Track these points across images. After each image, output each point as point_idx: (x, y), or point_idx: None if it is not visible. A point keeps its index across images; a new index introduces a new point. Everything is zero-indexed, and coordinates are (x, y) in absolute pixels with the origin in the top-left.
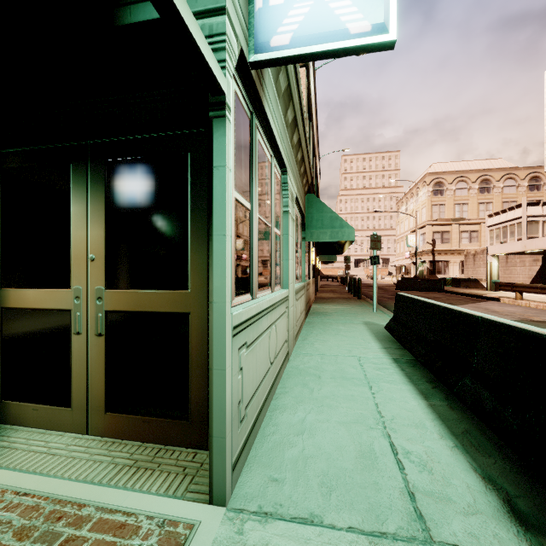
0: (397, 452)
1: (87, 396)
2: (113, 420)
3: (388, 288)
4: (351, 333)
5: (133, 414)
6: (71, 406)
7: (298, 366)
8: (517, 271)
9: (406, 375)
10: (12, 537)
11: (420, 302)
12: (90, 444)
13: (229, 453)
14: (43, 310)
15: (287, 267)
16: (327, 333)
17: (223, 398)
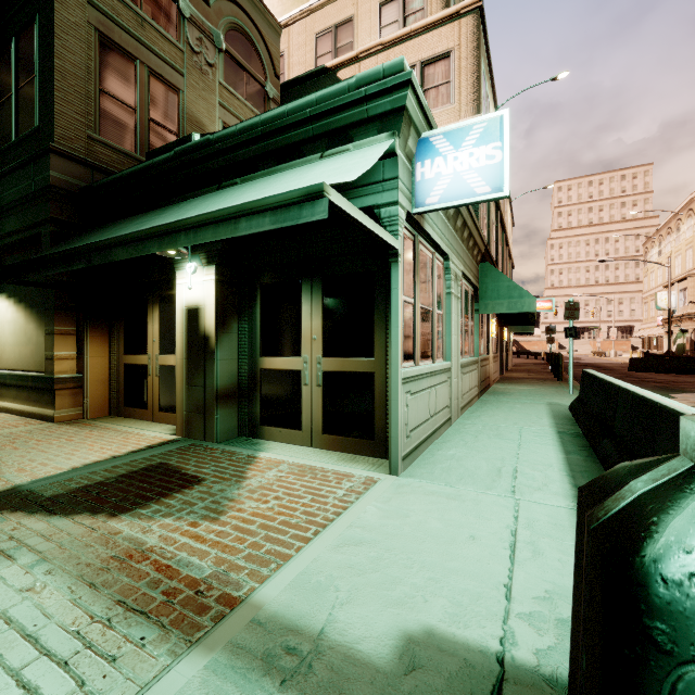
0: (517, 472)
1: (311, 423)
2: (327, 438)
3: (617, 369)
4: (526, 411)
5: (339, 435)
6: (302, 429)
7: (458, 429)
8: None
9: (561, 441)
10: (298, 471)
11: (594, 377)
12: (315, 451)
13: (400, 448)
14: (285, 370)
15: (449, 342)
16: (498, 409)
17: (397, 416)
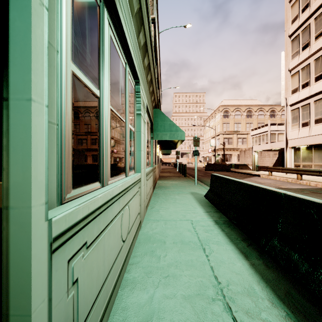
0: None
1: None
2: None
3: (200, 170)
4: (184, 201)
5: None
6: None
7: (148, 232)
8: (266, 160)
9: (226, 235)
10: None
11: (230, 180)
12: None
13: None
14: None
15: (139, 156)
16: (168, 201)
17: None
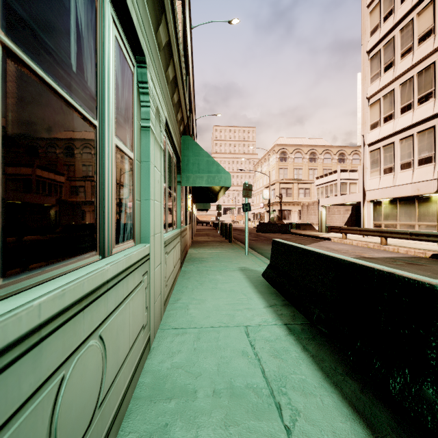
0: None
1: None
2: None
3: (250, 231)
4: (230, 285)
5: None
6: None
7: (162, 364)
8: (335, 218)
9: (315, 362)
10: None
11: (307, 252)
12: None
13: None
14: None
15: (147, 211)
16: (204, 286)
17: None
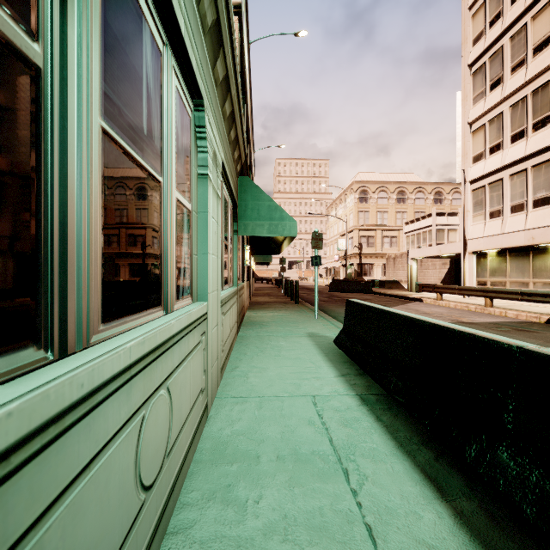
0: None
1: None
2: None
3: (322, 290)
4: (296, 353)
5: None
6: None
7: (222, 431)
8: (429, 273)
9: (388, 432)
10: None
11: (385, 313)
12: None
13: None
14: None
15: (204, 266)
16: (265, 354)
17: None
